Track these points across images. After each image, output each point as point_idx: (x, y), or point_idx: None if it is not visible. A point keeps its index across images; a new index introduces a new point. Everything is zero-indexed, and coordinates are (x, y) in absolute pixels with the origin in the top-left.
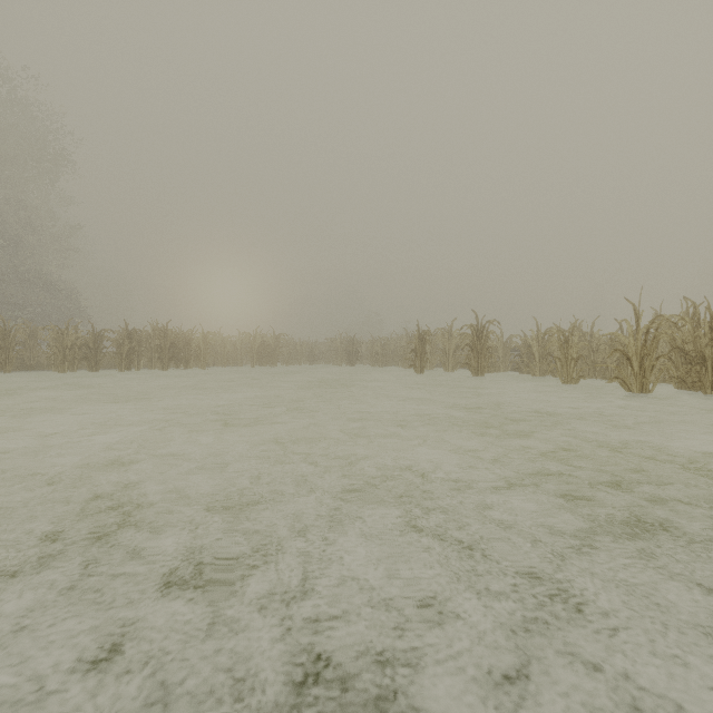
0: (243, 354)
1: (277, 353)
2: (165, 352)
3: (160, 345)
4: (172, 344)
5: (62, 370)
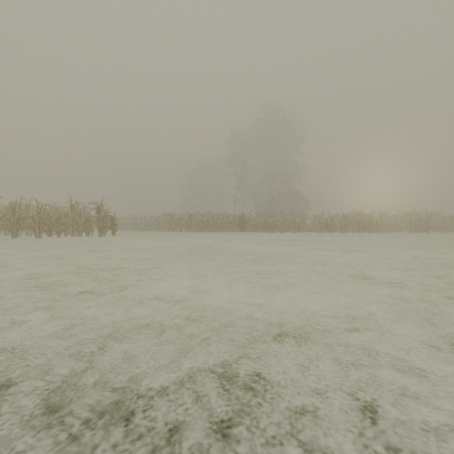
0: (402, 225)
1: (429, 224)
2: (360, 224)
3: (358, 221)
4: (363, 221)
5: (320, 232)
